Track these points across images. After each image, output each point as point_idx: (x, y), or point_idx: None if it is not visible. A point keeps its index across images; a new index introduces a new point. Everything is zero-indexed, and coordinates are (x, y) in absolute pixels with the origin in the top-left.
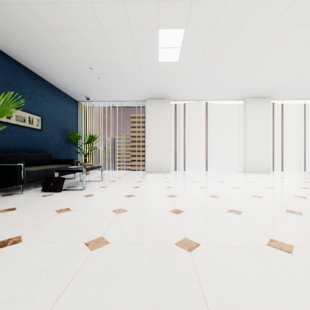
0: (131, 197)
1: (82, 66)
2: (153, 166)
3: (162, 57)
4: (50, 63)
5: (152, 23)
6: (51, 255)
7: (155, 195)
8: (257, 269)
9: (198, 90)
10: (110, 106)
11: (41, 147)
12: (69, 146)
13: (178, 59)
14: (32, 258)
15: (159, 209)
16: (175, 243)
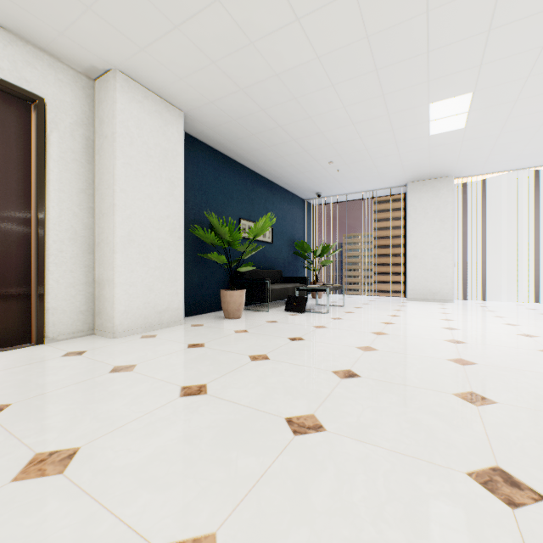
0: (390, 324)
1: (320, 162)
2: (419, 291)
3: (435, 129)
4: (286, 166)
5: (419, 101)
6: (333, 349)
7: (423, 326)
8: (538, 383)
9: (512, 155)
10: (347, 199)
11: (272, 263)
12: (296, 260)
13: (464, 125)
14: (321, 348)
15: (429, 337)
16: (446, 359)
